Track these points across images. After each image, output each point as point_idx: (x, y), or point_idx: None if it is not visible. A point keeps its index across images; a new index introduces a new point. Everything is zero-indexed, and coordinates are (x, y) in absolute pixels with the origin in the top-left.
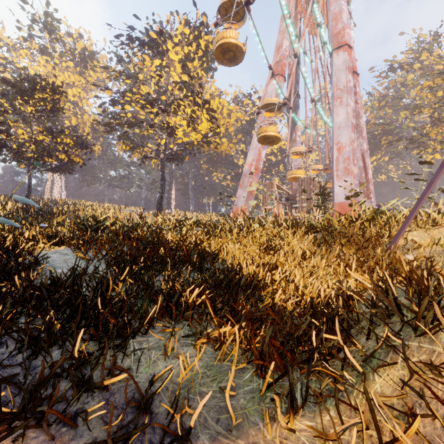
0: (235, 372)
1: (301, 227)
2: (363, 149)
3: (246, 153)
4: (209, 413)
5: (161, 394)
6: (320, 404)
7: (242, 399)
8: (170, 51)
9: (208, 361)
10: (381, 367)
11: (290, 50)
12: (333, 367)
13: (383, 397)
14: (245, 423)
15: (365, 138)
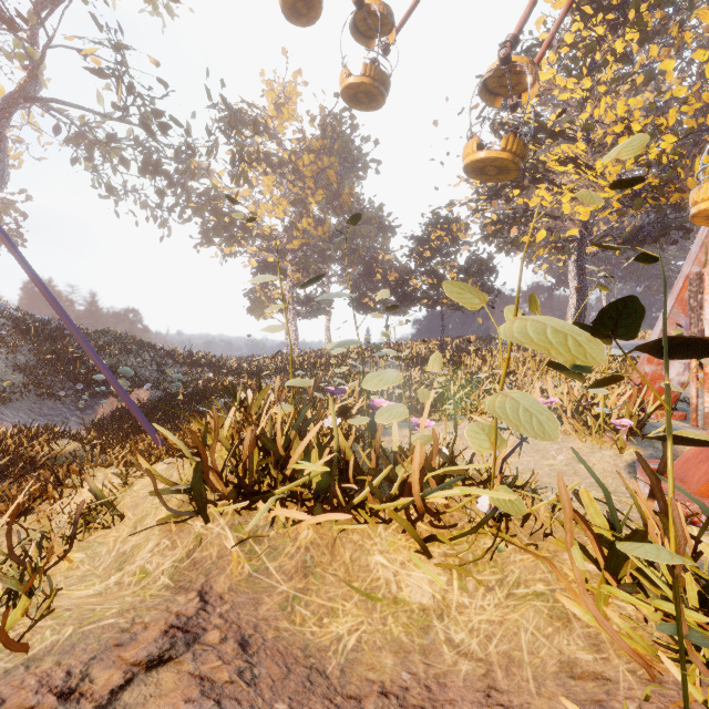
0: None
1: None
2: None
3: None
4: None
5: None
6: None
7: None
8: None
9: None
10: None
11: None
12: None
13: None
14: None
15: None
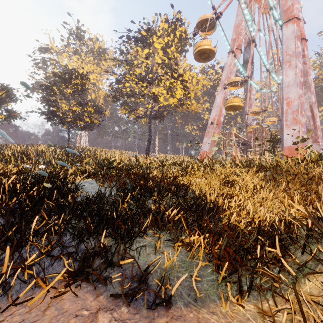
0: (201, 267)
1: (253, 166)
2: (311, 101)
3: (210, 110)
4: (183, 290)
5: (153, 274)
6: (262, 295)
7: (205, 284)
8: (155, 42)
9: (182, 258)
10: (310, 274)
11: (245, 29)
12: (274, 272)
13: (311, 295)
14: (207, 299)
15: (313, 92)
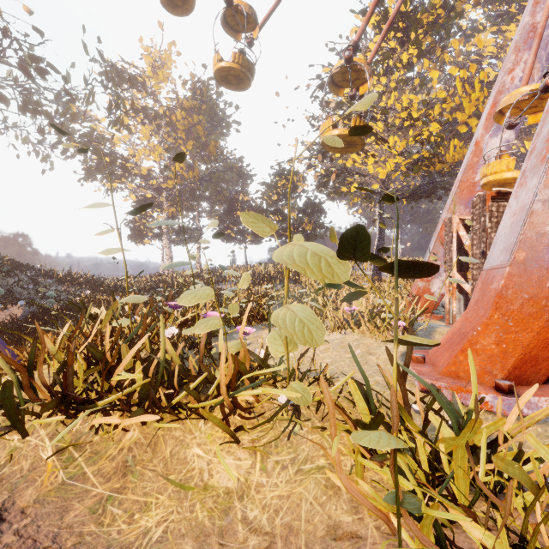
0: None
1: None
2: None
3: None
4: None
5: None
6: None
7: None
8: None
9: None
10: None
11: None
12: None
13: None
14: None
15: None
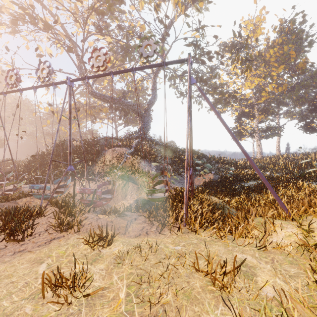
0: None
1: None
2: None
3: None
4: None
5: None
6: None
7: None
8: None
9: None
10: None
11: None
12: None
13: None
14: None
15: None
